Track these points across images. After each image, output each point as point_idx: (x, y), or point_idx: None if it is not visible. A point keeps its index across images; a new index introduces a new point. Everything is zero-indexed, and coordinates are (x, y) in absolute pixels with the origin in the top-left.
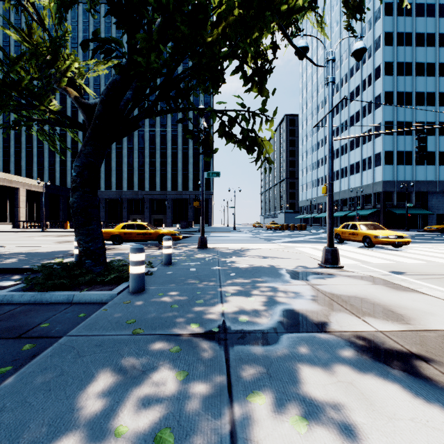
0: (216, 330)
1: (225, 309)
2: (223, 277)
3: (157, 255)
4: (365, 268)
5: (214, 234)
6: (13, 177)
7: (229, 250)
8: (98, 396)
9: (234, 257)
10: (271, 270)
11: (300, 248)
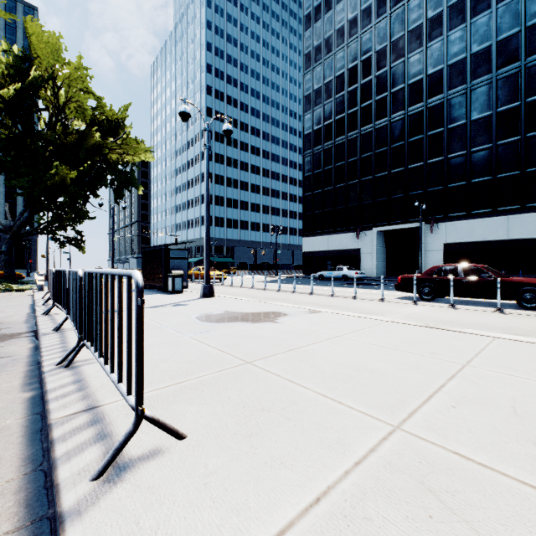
0: None
1: None
2: None
3: None
4: None
5: None
6: None
7: None
8: None
9: None
10: None
11: None
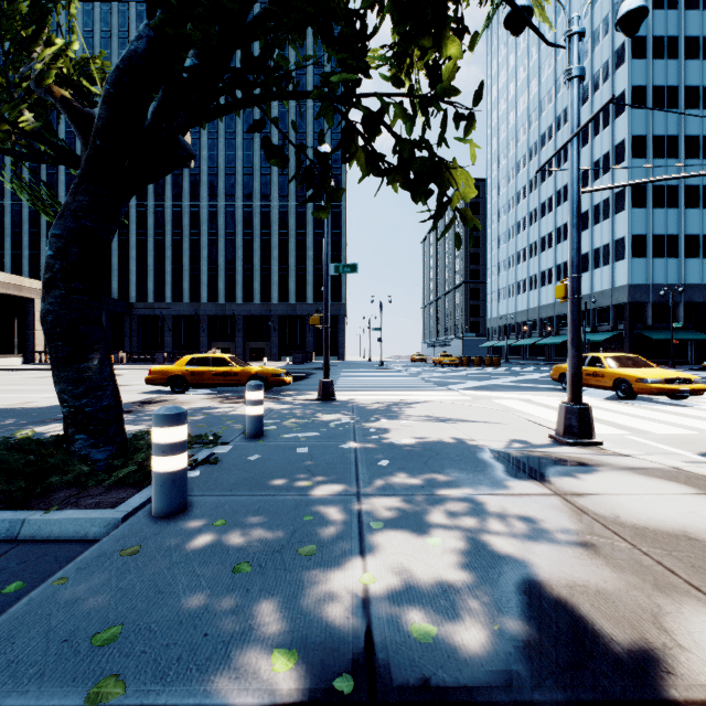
0: (345, 689)
1: (370, 581)
2: (363, 469)
3: (240, 415)
4: (644, 444)
5: (348, 374)
6: (24, 282)
7: (373, 403)
8: None
9: (385, 419)
10: (462, 451)
11: (500, 399)
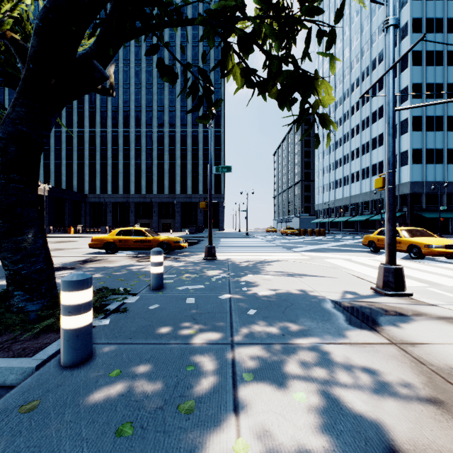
0: None
1: (243, 449)
2: (236, 318)
3: (149, 271)
4: (442, 295)
5: (225, 241)
6: None
7: (242, 262)
8: None
9: (251, 274)
10: (310, 302)
11: (329, 259)
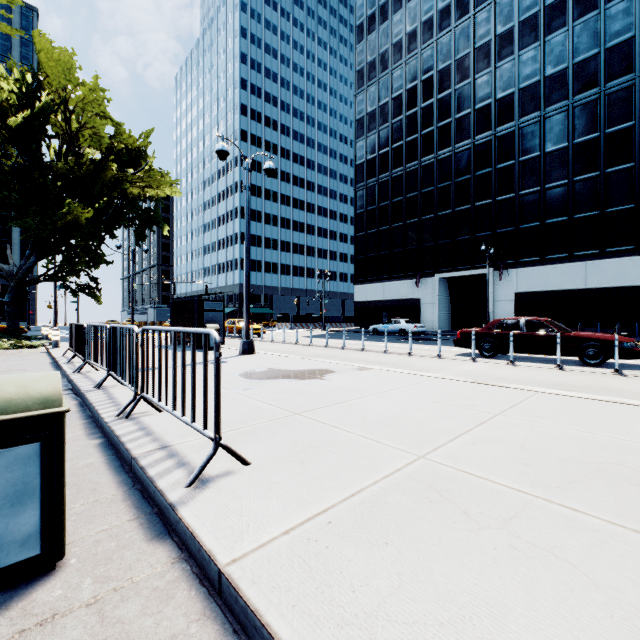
0: None
1: None
2: None
3: None
4: None
5: None
6: None
7: None
8: (64, 341)
9: None
10: None
11: None
